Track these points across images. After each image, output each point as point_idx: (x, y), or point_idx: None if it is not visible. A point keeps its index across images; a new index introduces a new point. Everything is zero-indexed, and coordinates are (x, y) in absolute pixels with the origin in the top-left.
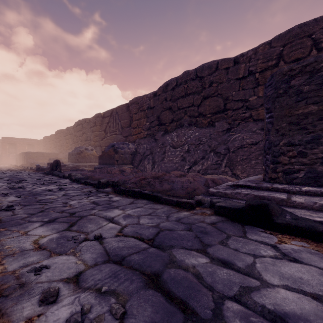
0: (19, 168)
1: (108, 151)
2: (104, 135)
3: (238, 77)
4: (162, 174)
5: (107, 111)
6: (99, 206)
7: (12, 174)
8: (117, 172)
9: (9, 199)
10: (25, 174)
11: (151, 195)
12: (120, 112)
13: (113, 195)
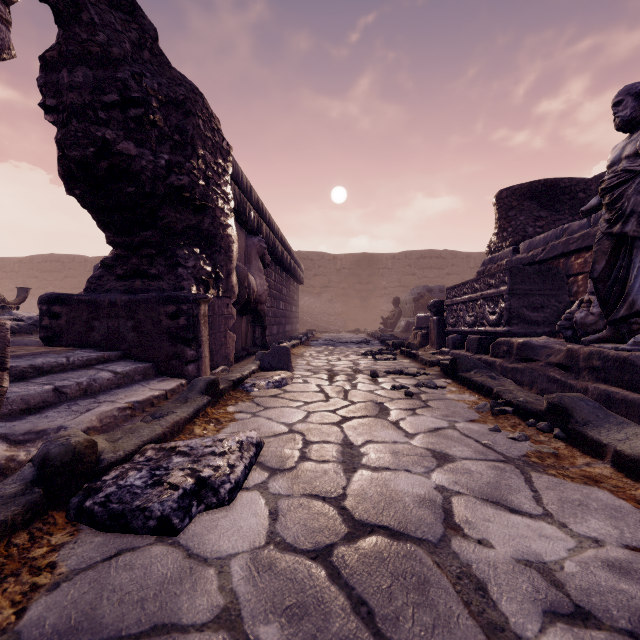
0: None
1: None
2: None
3: (87, 271)
4: None
5: None
6: None
7: None
8: None
9: None
10: None
11: None
12: None
13: None
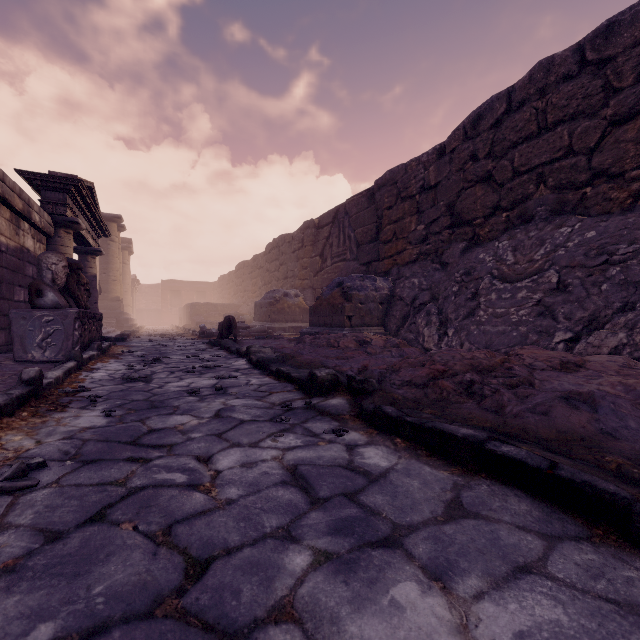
0: (179, 331)
1: (329, 295)
2: (319, 263)
3: None
4: (498, 358)
5: (326, 214)
6: (316, 515)
7: (159, 343)
8: (352, 346)
9: (79, 422)
10: (178, 344)
11: (544, 472)
12: (353, 211)
13: (358, 430)
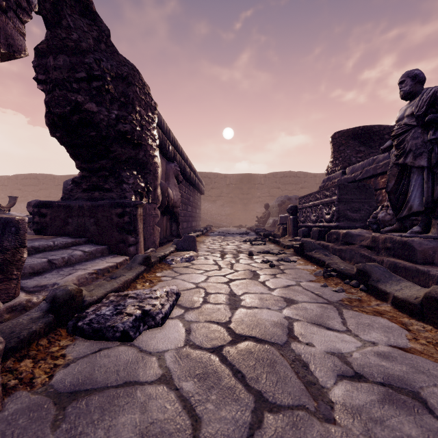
0: None
1: None
2: None
3: (55, 185)
4: None
5: None
6: None
7: None
8: None
9: None
10: None
11: None
12: None
13: None
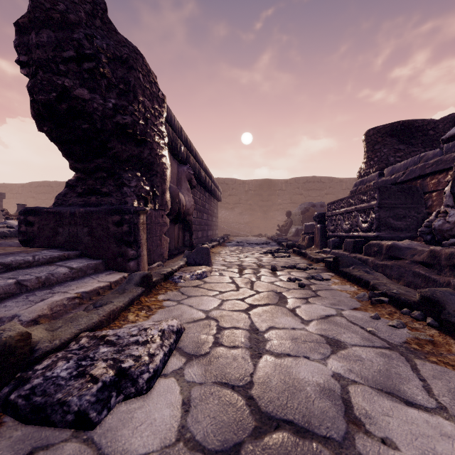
0: None
1: None
2: None
3: None
4: None
5: None
6: None
7: None
8: None
9: None
10: None
11: None
12: None
13: None
